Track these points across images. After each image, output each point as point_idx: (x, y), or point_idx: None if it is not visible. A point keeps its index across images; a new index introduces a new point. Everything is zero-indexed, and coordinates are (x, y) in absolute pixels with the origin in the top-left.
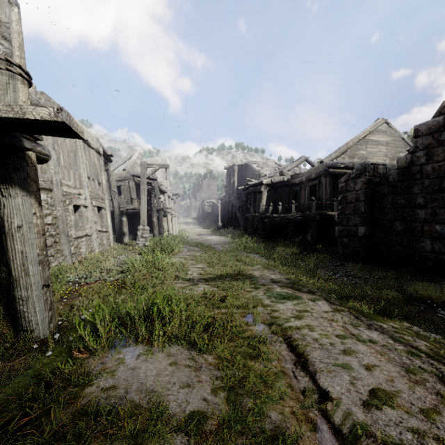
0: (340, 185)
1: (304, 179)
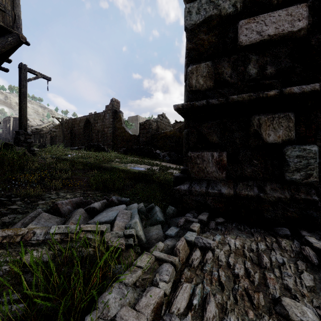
0: (47, 136)
1: (44, 132)
